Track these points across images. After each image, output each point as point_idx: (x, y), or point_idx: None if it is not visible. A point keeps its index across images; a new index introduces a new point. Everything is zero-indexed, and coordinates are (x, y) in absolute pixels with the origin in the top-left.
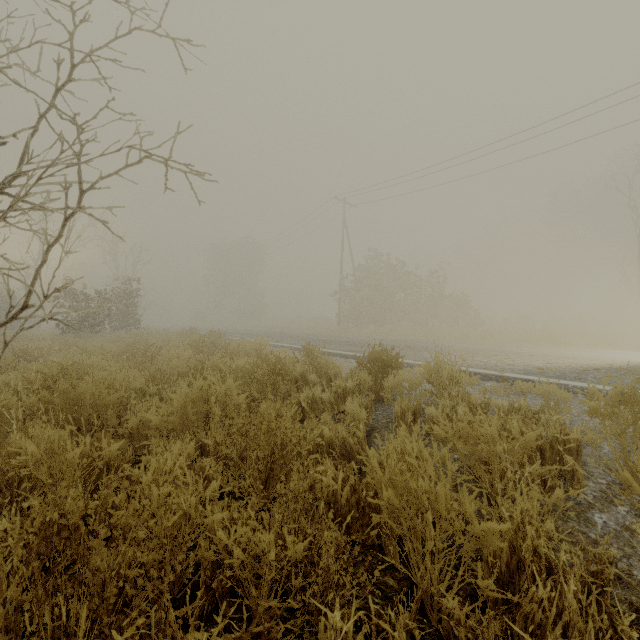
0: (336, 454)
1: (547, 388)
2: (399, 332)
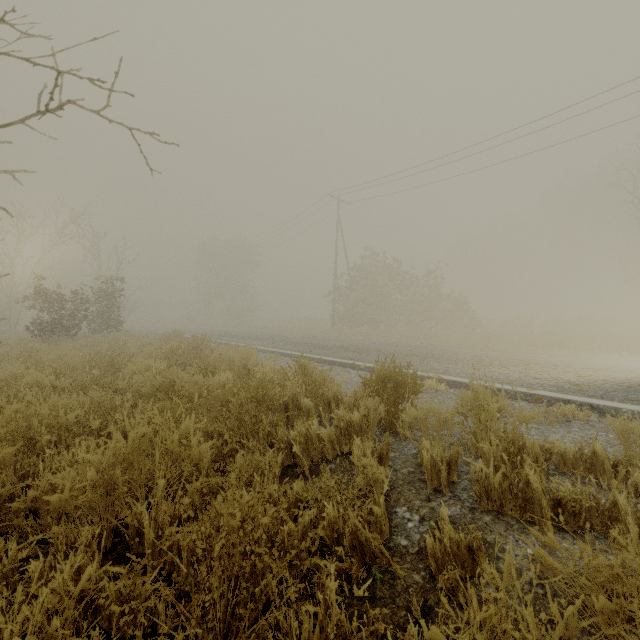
0: (343, 542)
1: (624, 425)
2: (396, 334)
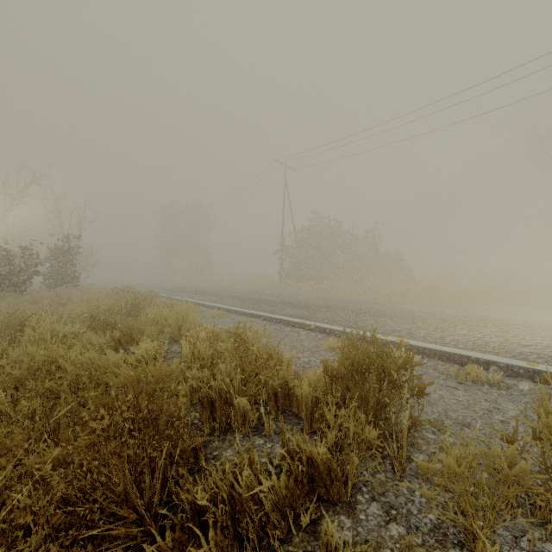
0: None
1: None
2: (339, 289)
